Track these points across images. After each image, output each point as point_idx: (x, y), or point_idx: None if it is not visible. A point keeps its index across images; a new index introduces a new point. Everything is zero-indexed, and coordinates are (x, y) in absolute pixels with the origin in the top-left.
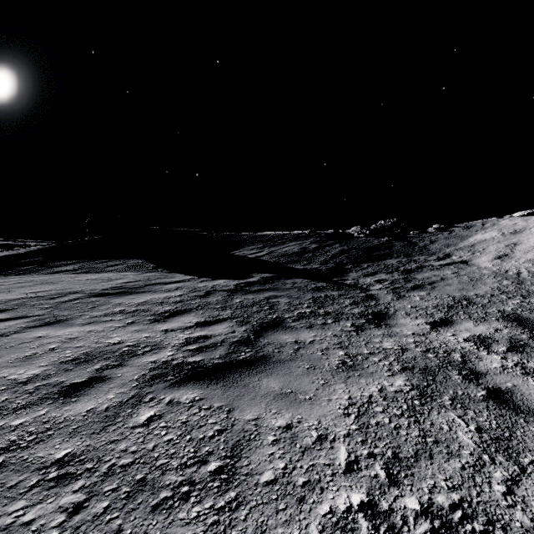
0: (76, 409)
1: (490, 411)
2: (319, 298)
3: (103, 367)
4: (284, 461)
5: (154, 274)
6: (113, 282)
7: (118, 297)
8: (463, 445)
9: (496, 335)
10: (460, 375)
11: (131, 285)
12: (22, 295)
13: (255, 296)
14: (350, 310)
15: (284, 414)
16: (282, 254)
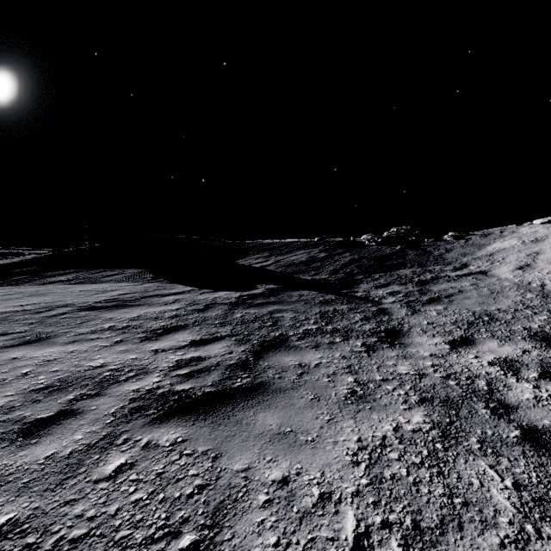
0: (33, 454)
1: (527, 459)
2: (327, 312)
3: (77, 397)
4: (277, 534)
5: (153, 284)
6: (108, 294)
7: (111, 311)
8: (499, 510)
9: (524, 357)
10: (488, 409)
11: (126, 298)
12: (8, 309)
13: (258, 310)
14: (361, 327)
15: (280, 462)
16: (289, 264)
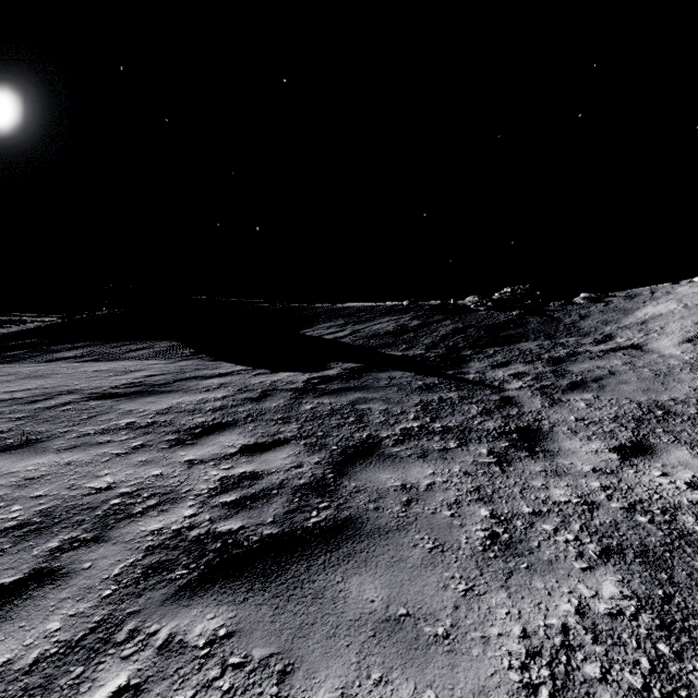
0: None
1: None
2: (430, 403)
3: (63, 545)
4: None
5: (191, 362)
6: (130, 375)
7: (131, 400)
8: None
9: None
10: None
11: (154, 381)
12: None
13: (335, 400)
14: (482, 424)
15: (397, 685)
16: (372, 335)
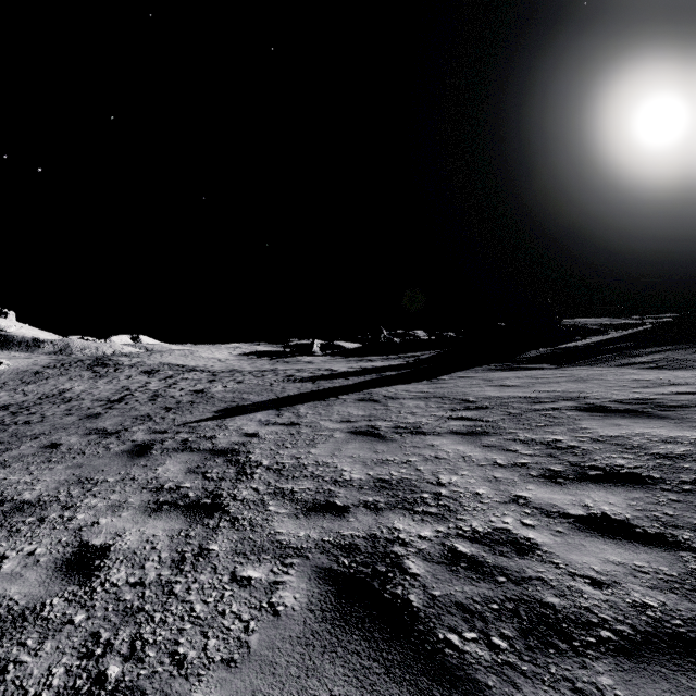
0: (282, 524)
1: None
2: None
3: (370, 502)
4: None
5: None
6: (657, 389)
7: (603, 418)
8: None
9: None
10: None
11: (670, 400)
12: (526, 394)
13: None
14: None
15: None
16: None
